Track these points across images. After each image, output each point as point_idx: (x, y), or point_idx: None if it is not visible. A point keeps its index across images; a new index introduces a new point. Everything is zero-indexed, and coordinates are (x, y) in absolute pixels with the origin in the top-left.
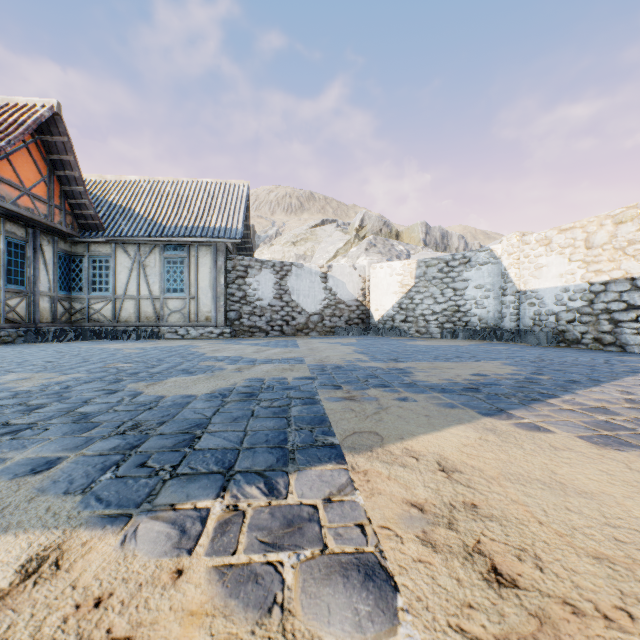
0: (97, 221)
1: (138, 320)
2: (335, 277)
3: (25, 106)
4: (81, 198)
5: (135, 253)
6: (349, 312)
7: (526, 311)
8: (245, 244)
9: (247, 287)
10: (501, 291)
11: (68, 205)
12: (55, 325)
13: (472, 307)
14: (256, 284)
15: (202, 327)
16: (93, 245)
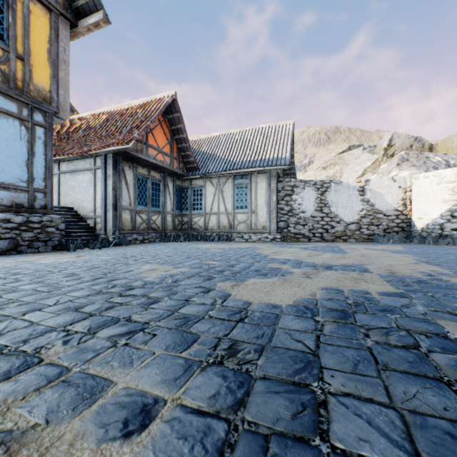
0: (195, 164)
1: (218, 228)
2: (372, 190)
3: (159, 99)
4: (187, 151)
5: (216, 183)
6: (387, 221)
7: None
8: (289, 170)
9: (293, 202)
10: None
11: (180, 157)
12: (174, 231)
13: None
14: (300, 200)
15: (259, 233)
16: (193, 180)
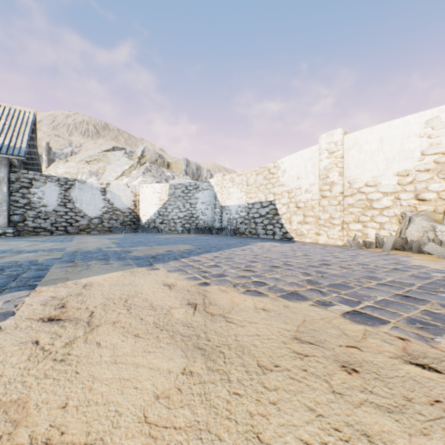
0: None
1: None
2: (113, 192)
3: None
4: None
5: None
6: (124, 217)
7: (225, 217)
8: (33, 160)
9: (32, 196)
10: (214, 206)
11: None
12: None
13: (200, 214)
14: (41, 194)
15: None
16: None
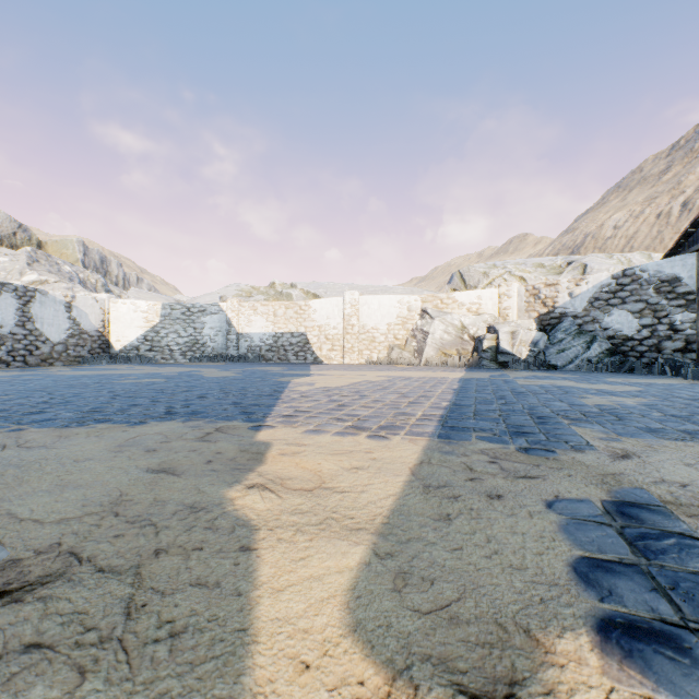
0: None
1: None
2: (79, 307)
3: None
4: None
5: None
6: (92, 342)
7: (243, 345)
8: None
9: None
10: (227, 332)
11: None
12: None
13: (208, 341)
14: None
15: None
16: None
